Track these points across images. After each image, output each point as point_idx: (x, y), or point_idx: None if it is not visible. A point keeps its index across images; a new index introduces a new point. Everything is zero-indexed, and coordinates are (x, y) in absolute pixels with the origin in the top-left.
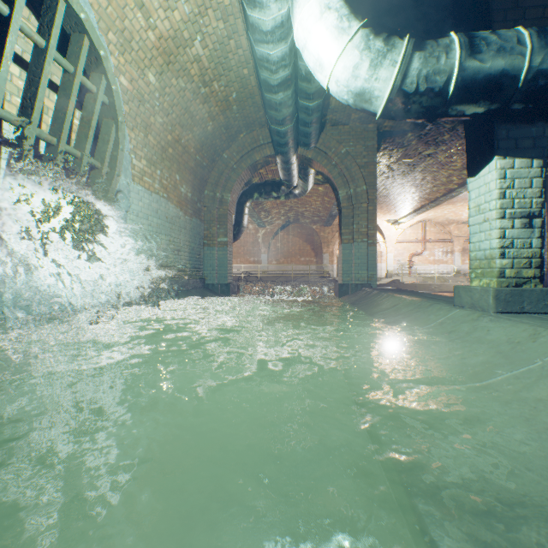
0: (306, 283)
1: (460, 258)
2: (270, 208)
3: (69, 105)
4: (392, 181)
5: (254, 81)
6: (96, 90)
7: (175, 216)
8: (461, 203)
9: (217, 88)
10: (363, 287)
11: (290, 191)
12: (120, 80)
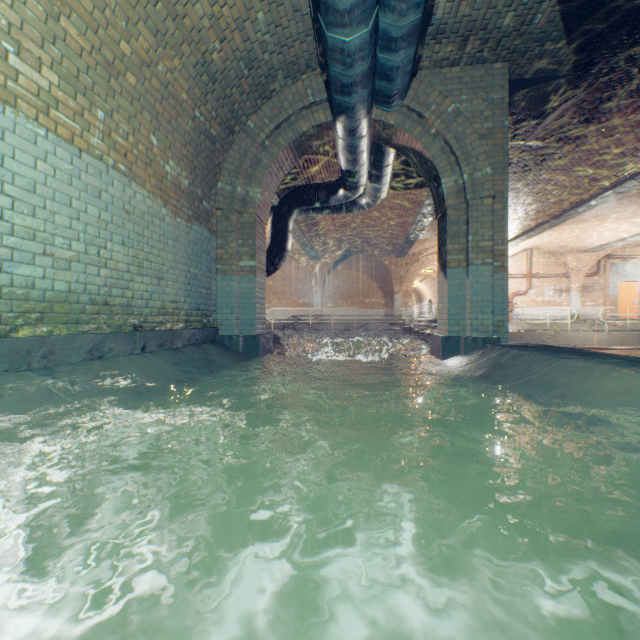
0: (373, 332)
1: (579, 298)
2: (324, 231)
3: None
4: None
5: None
6: None
7: (149, 212)
8: (590, 221)
9: None
10: (486, 342)
11: (354, 200)
12: None
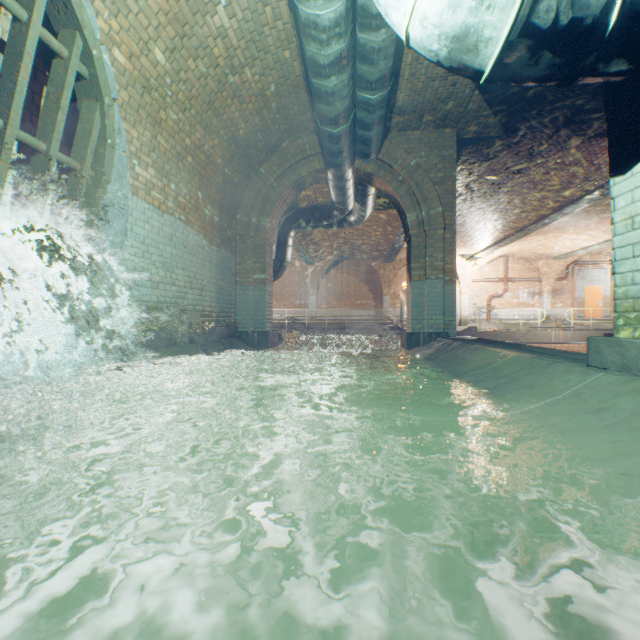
0: (363, 331)
1: (549, 300)
2: (319, 240)
3: (21, 70)
4: (470, 206)
5: (299, 69)
6: (67, 53)
7: (196, 245)
8: (553, 233)
9: (250, 77)
10: (438, 336)
11: (344, 218)
12: (113, 53)
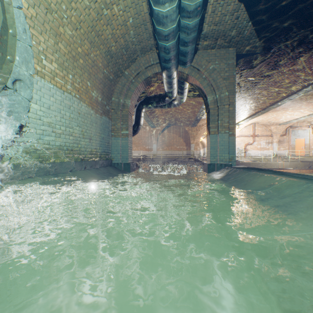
0: (181, 162)
1: (277, 146)
2: (158, 115)
3: None
4: (238, 95)
5: (146, 8)
6: None
7: (86, 113)
8: (280, 111)
9: (117, 12)
10: (226, 166)
11: (171, 102)
12: None
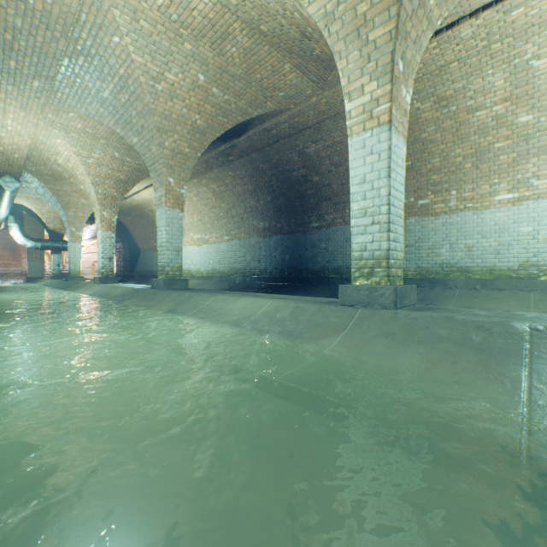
0: (6, 280)
1: None
2: None
3: None
4: None
5: None
6: None
7: None
8: None
9: None
10: (39, 278)
11: None
12: None
